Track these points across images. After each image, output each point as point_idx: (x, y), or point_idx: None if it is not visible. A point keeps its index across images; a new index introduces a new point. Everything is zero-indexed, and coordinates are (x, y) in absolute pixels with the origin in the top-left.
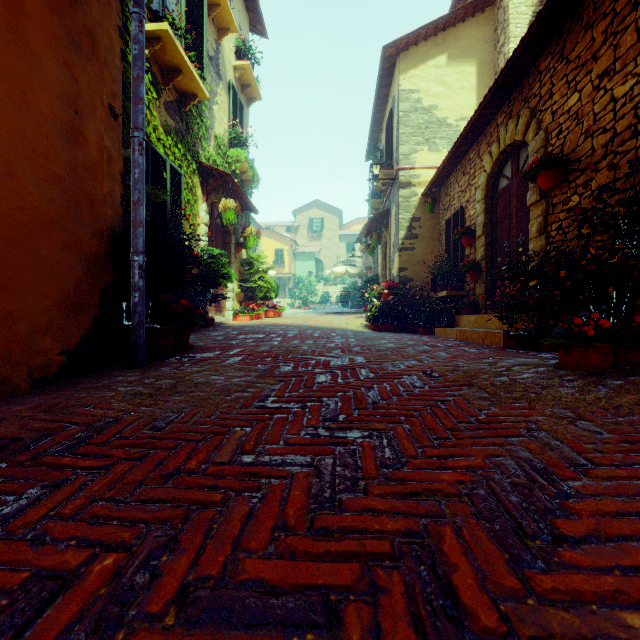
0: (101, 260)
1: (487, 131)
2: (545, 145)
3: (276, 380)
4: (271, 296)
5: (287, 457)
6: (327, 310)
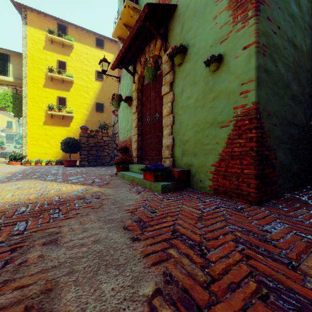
0: None
1: None
2: None
3: None
4: (0, 145)
5: None
6: None
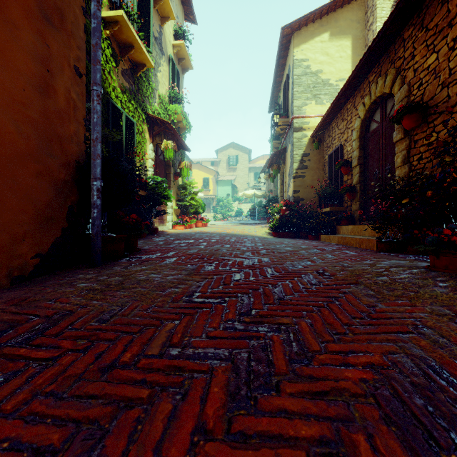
0: (68, 184)
1: (361, 87)
2: (408, 95)
3: (201, 278)
4: (200, 211)
5: (208, 350)
6: (240, 221)
